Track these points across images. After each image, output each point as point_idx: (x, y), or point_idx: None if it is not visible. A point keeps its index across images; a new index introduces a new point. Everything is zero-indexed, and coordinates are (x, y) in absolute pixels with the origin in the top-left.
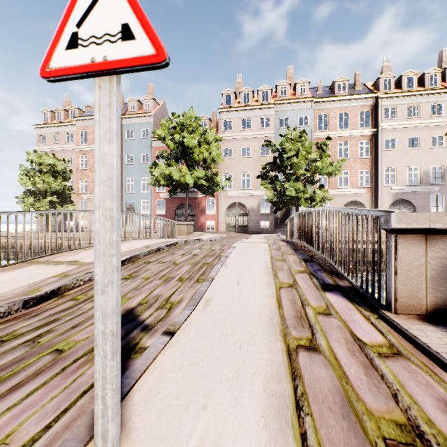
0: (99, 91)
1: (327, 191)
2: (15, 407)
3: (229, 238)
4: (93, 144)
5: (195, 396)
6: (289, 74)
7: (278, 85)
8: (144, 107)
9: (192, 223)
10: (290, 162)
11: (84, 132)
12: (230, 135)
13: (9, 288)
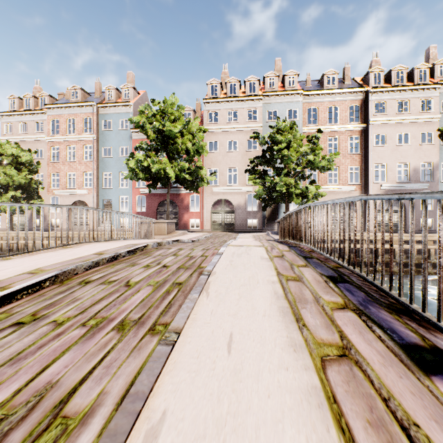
0: None
1: (319, 187)
2: None
3: (214, 238)
4: (66, 135)
5: None
6: (277, 66)
7: (266, 76)
8: (123, 96)
9: (173, 221)
10: (281, 155)
11: (55, 121)
12: (216, 128)
13: None
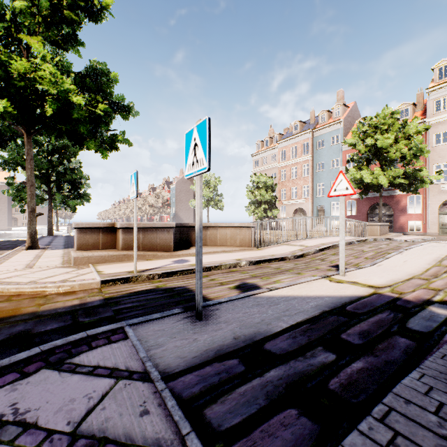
0: (340, 199)
1: None
2: (313, 273)
3: None
4: (290, 160)
5: (365, 276)
6: None
7: None
8: (333, 115)
9: (386, 223)
10: None
11: (283, 151)
12: (446, 116)
13: (283, 252)
